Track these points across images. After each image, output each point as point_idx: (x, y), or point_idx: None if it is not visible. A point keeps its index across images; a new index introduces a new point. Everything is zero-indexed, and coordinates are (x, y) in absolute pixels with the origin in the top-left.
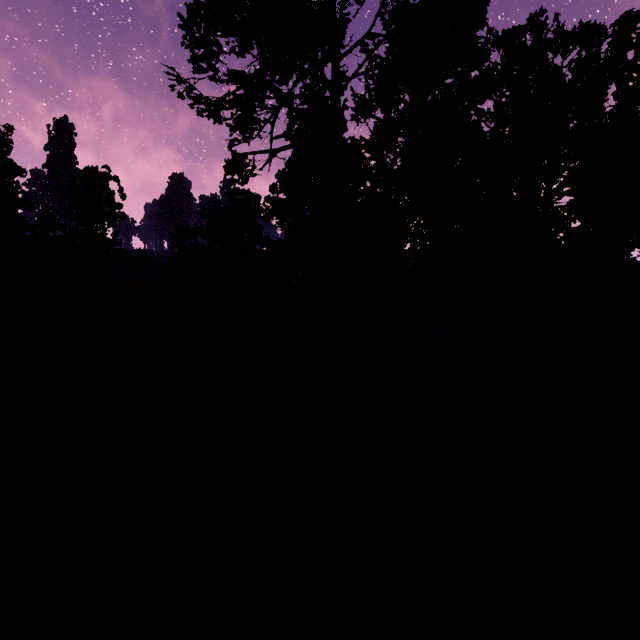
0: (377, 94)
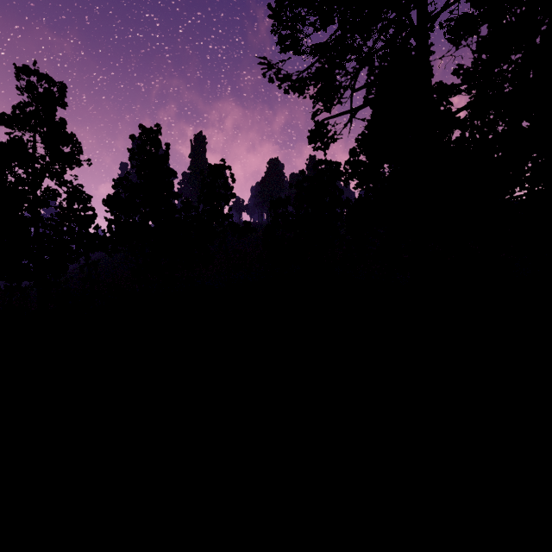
0: (482, 6)
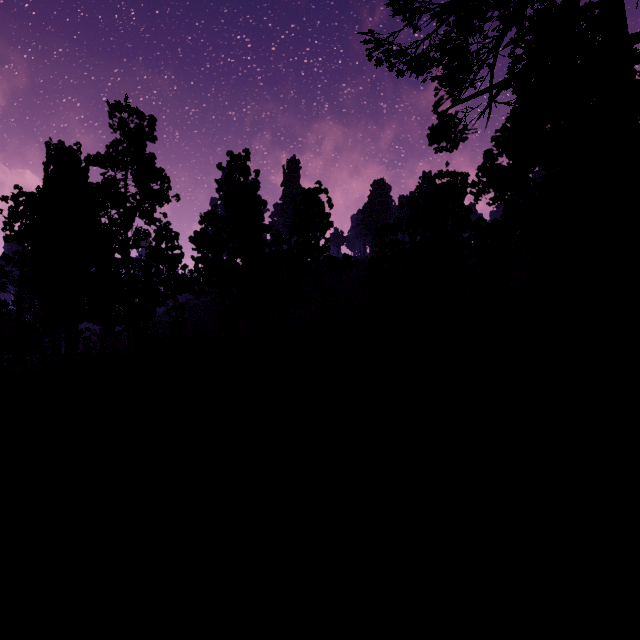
0: None
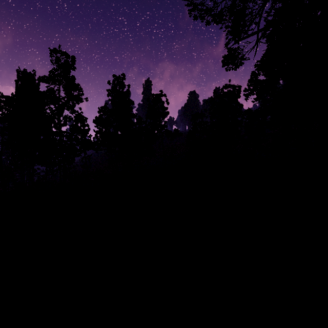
0: None
